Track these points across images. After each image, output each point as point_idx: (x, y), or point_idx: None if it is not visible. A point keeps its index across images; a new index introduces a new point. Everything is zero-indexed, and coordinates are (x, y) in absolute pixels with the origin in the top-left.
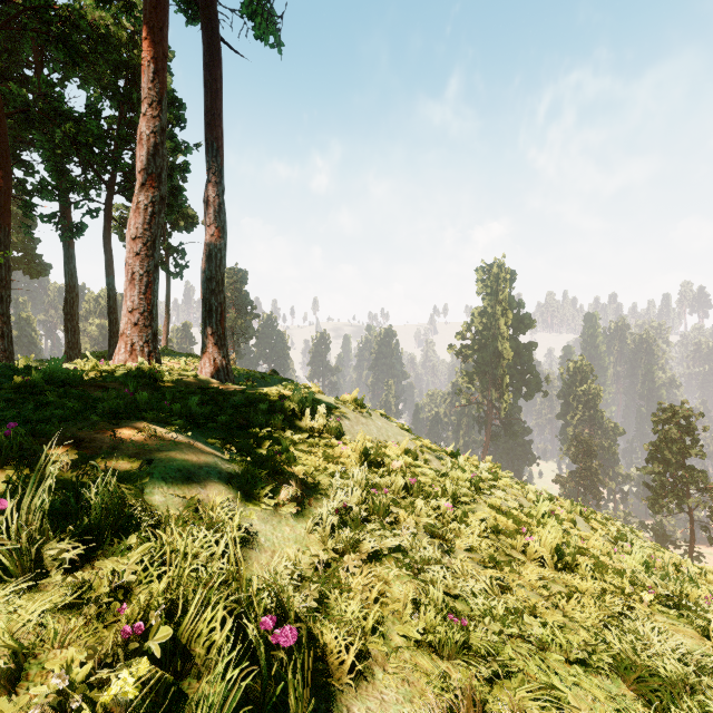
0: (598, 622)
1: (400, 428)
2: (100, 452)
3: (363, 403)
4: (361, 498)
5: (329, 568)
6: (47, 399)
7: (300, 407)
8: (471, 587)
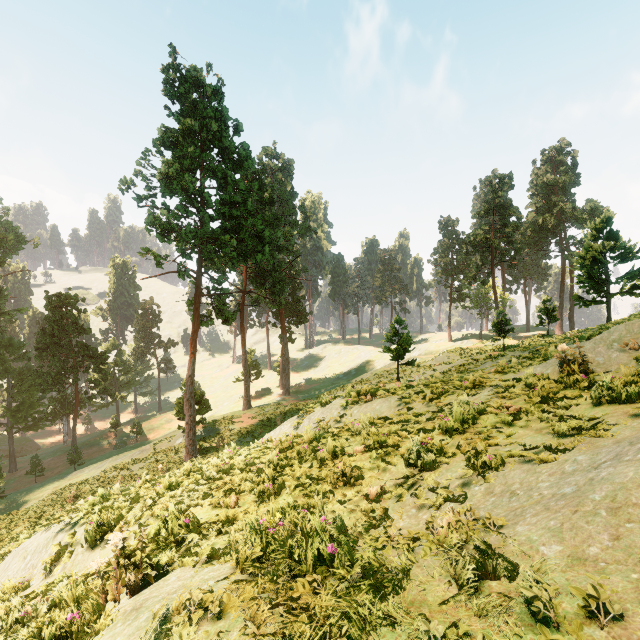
0: None
1: None
2: None
3: None
4: None
5: None
6: None
7: None
8: None
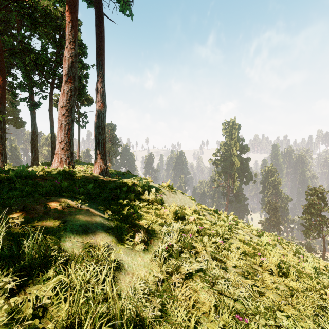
0: (313, 312)
1: (190, 199)
2: (38, 216)
3: (172, 187)
4: (177, 239)
5: (163, 283)
6: (15, 186)
7: (142, 189)
8: (243, 293)
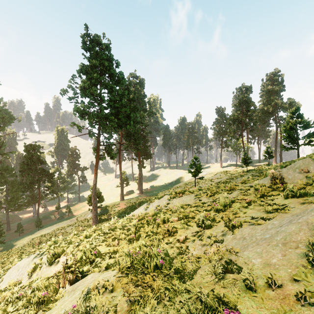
0: None
1: None
2: None
3: None
4: None
5: None
6: None
7: None
8: None
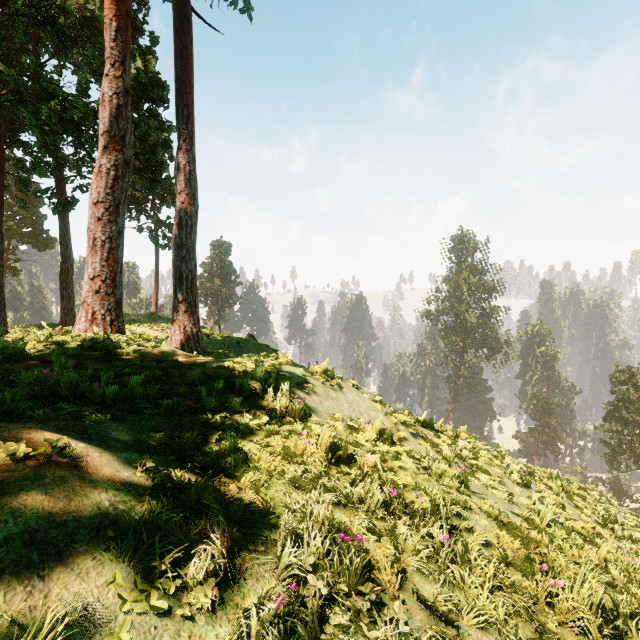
0: None
1: (372, 400)
2: None
3: (334, 375)
4: (322, 550)
5: None
6: None
7: (262, 383)
8: None
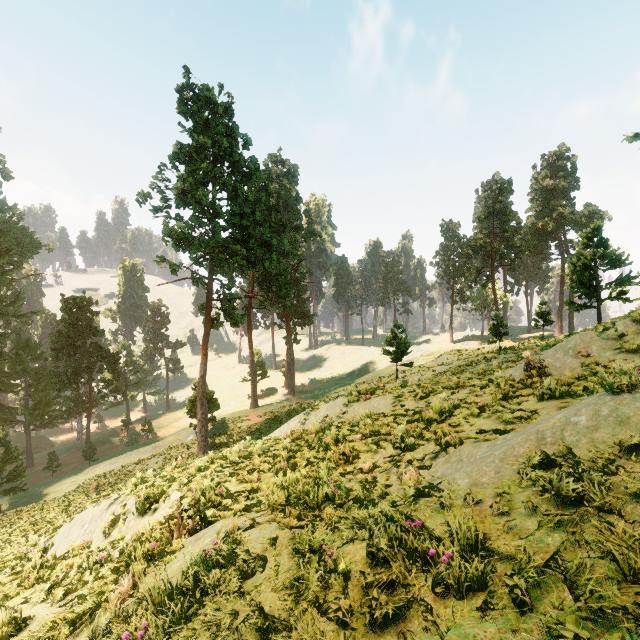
0: None
1: None
2: None
3: None
4: None
5: None
6: None
7: None
8: None
